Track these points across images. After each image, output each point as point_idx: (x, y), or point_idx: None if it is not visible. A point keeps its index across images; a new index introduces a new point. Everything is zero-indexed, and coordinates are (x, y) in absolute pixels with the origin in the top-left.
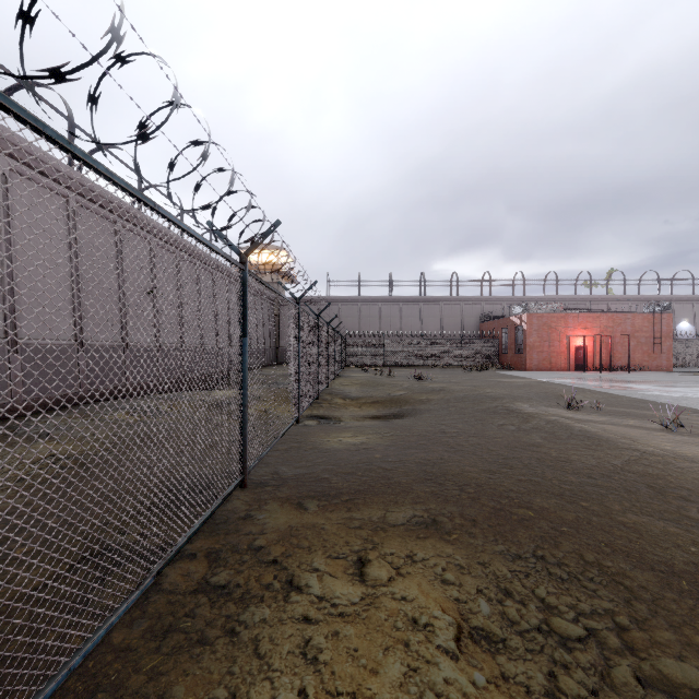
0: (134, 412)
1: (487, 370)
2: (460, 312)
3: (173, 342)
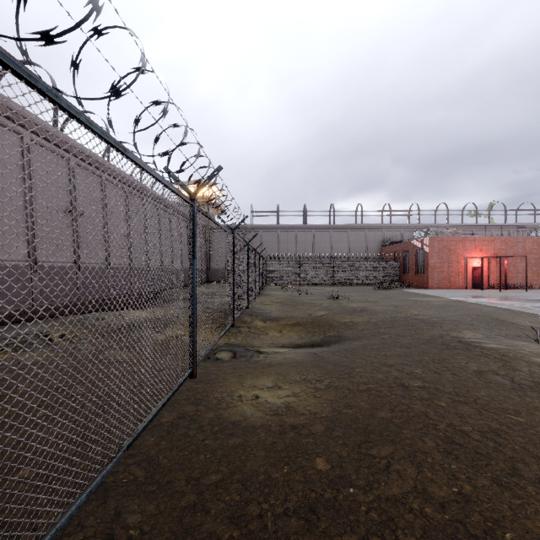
0: (6, 345)
1: (393, 288)
2: (364, 238)
3: (96, 262)
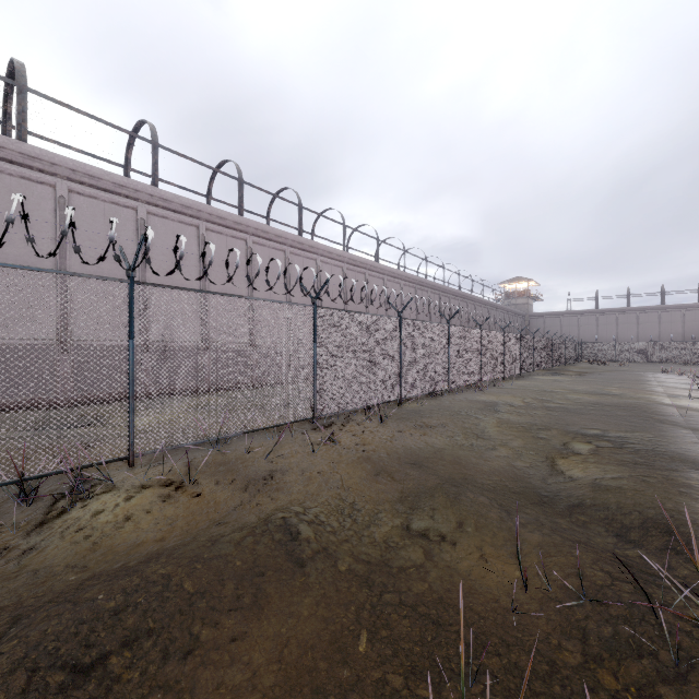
0: None
1: None
2: None
3: None
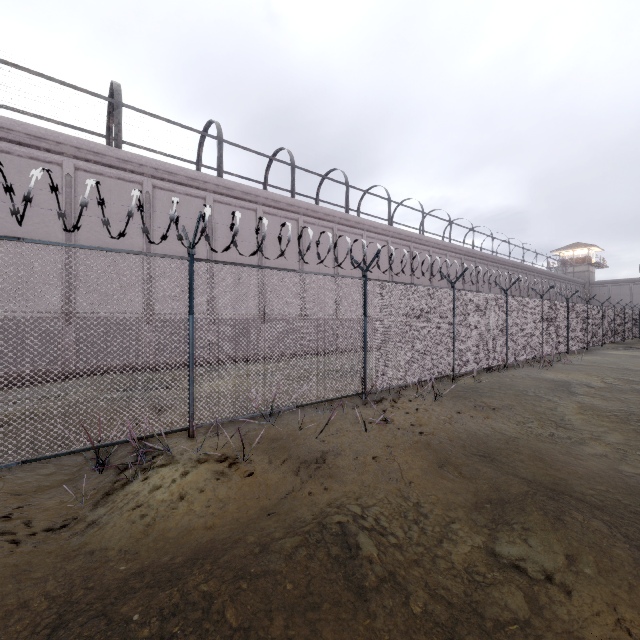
0: None
1: None
2: None
3: None
